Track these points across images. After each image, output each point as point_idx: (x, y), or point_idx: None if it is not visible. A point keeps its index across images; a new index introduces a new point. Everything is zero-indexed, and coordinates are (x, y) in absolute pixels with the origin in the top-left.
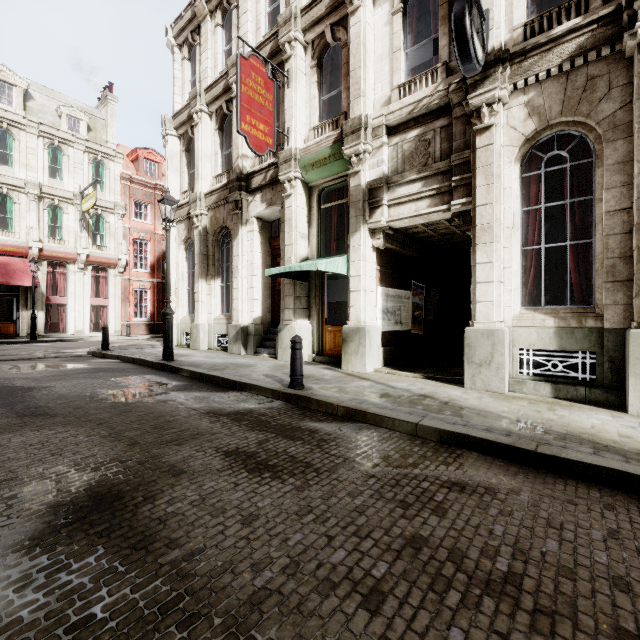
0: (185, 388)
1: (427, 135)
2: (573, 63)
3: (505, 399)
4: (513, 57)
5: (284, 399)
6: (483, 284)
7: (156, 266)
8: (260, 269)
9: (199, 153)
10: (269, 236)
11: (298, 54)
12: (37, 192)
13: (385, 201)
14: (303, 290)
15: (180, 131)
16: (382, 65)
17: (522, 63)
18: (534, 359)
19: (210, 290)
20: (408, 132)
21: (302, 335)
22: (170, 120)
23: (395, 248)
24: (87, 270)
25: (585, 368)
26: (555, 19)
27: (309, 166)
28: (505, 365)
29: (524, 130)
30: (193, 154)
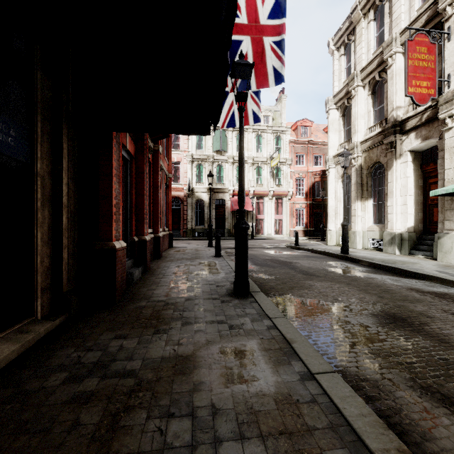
0: (375, 272)
1: None
2: None
3: None
4: None
5: None
6: None
7: (308, 193)
8: (412, 190)
9: (355, 115)
10: (420, 163)
11: None
12: (252, 161)
13: None
14: None
15: (338, 104)
16: None
17: None
18: None
19: (364, 208)
20: None
21: None
22: (331, 100)
23: None
24: (272, 199)
25: None
26: None
27: None
28: None
29: None
30: (347, 116)
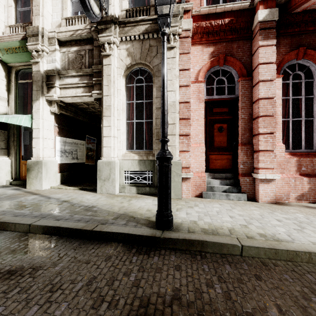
0: None
1: (81, 52)
2: (144, 36)
3: (112, 197)
4: (120, 23)
5: None
6: (106, 137)
7: None
8: None
9: None
10: None
11: None
12: None
13: (57, 84)
14: (1, 136)
15: None
16: (57, 2)
17: (124, 28)
18: (131, 175)
19: None
20: (71, 47)
21: None
22: None
23: (70, 115)
24: None
25: (149, 178)
26: (138, 13)
27: (4, 50)
28: (116, 179)
29: (126, 62)
30: None
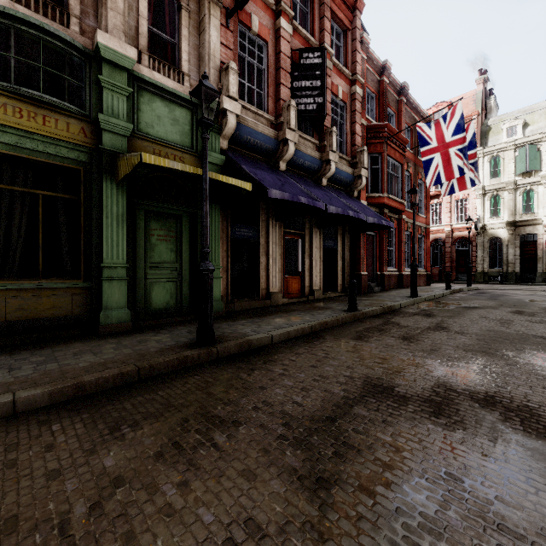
0: None
1: None
2: None
3: None
4: None
5: None
6: None
7: None
8: None
9: None
10: None
11: None
12: None
13: None
14: None
15: None
16: None
17: None
18: None
19: None
20: None
21: None
22: None
23: None
24: None
25: None
26: None
27: None
28: None
29: None
30: None
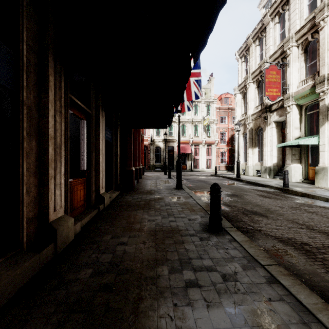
0: (245, 184)
1: None
2: None
3: None
4: None
5: (279, 190)
6: None
7: (229, 142)
8: (276, 143)
9: (248, 99)
10: (280, 128)
11: (293, 51)
12: (191, 122)
13: None
14: (296, 151)
15: (241, 91)
16: None
17: None
18: None
19: (253, 152)
20: None
21: (295, 170)
22: (237, 88)
23: None
24: (205, 146)
25: None
26: None
27: (299, 98)
28: None
29: None
30: (246, 98)
